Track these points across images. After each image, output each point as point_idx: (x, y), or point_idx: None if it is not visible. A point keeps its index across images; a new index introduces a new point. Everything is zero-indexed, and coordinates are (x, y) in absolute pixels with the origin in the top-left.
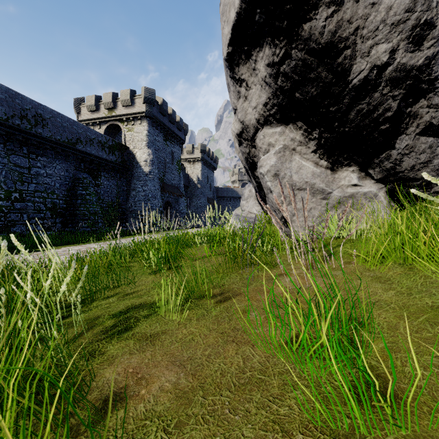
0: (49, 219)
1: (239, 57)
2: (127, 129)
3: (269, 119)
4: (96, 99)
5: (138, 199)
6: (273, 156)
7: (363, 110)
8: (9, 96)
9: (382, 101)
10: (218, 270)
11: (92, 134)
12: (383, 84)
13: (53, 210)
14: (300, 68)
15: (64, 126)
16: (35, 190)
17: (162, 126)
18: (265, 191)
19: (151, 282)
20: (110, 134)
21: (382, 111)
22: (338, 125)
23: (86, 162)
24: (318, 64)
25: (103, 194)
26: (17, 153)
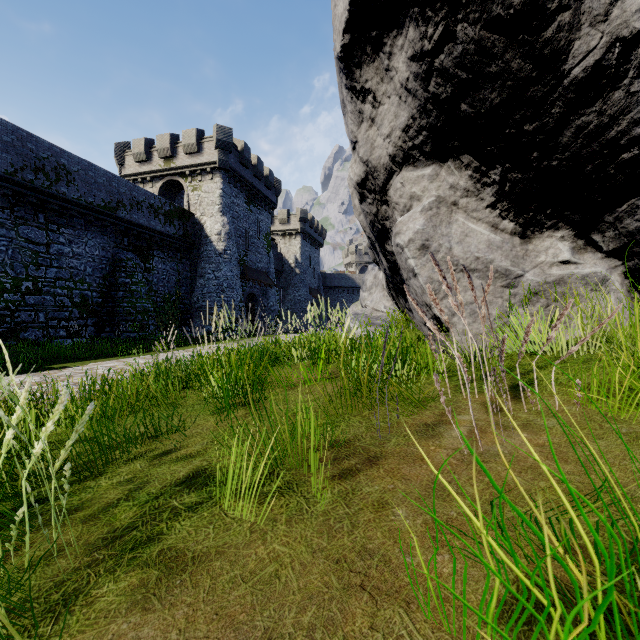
0: (76, 320)
1: (362, 51)
2: (192, 188)
3: (413, 153)
4: (147, 144)
5: (207, 290)
6: (419, 216)
7: (590, 126)
8: (18, 138)
9: (628, 107)
10: (327, 411)
11: (140, 195)
12: (633, 72)
13: (82, 307)
14: (470, 58)
15: (99, 183)
16: (56, 277)
17: (244, 183)
18: (405, 275)
19: (213, 429)
20: (168, 194)
21: (627, 125)
22: (538, 157)
23: (132, 236)
24: (506, 46)
25: (156, 283)
26: (30, 222)
